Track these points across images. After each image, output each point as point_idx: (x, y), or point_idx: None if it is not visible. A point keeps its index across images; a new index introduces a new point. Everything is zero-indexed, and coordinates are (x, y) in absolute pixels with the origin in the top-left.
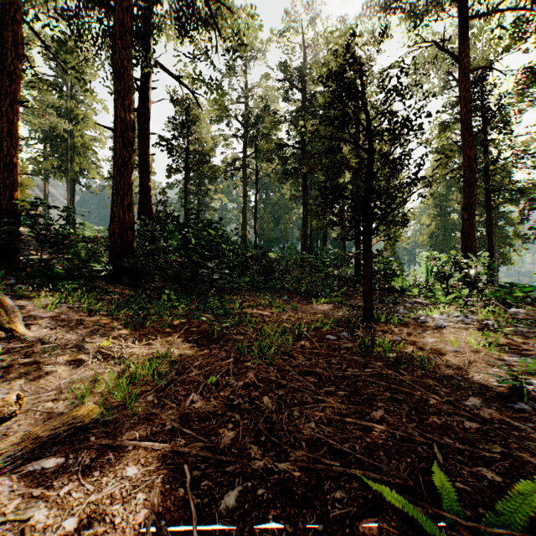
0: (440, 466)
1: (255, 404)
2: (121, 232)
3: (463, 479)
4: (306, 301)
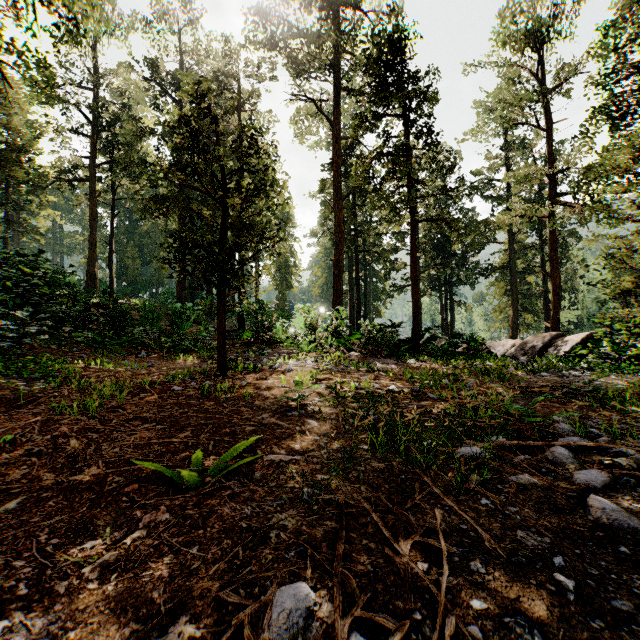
0: (208, 451)
1: (60, 448)
2: None
3: (219, 454)
4: (170, 358)
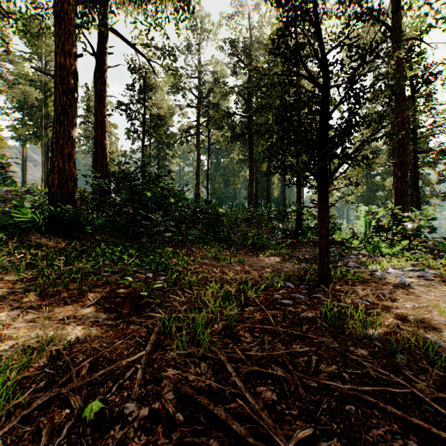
0: None
1: None
2: (61, 182)
3: None
4: (253, 253)
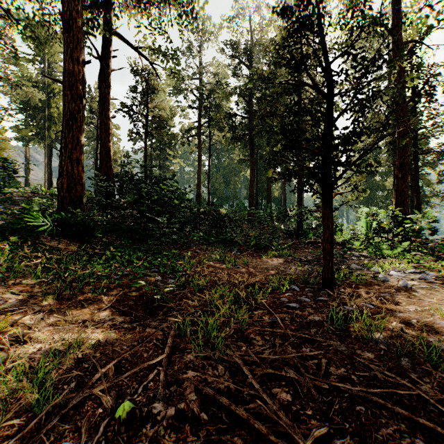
0: None
1: None
2: (70, 186)
3: None
4: (256, 255)
